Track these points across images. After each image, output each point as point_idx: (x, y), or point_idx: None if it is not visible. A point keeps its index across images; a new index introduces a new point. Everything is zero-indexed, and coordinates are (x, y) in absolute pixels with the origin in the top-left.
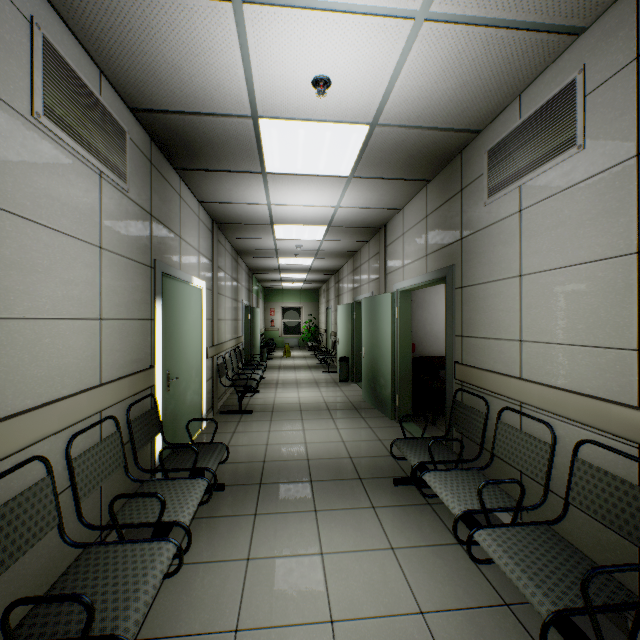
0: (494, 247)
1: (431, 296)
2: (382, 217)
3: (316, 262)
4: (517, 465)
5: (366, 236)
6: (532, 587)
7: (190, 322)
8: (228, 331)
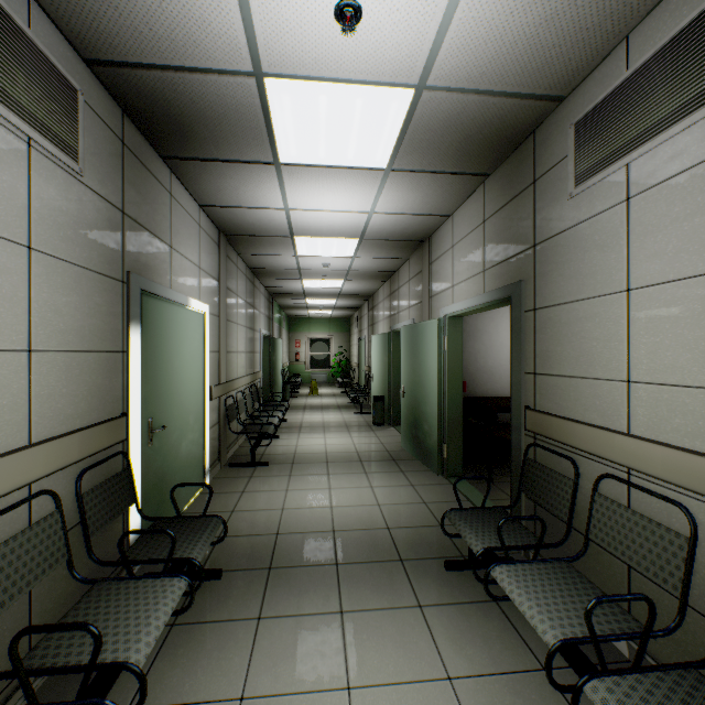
0: (585, 253)
1: (485, 323)
2: (426, 227)
3: (347, 285)
4: (629, 561)
5: (406, 252)
6: None
7: (186, 355)
8: (241, 366)
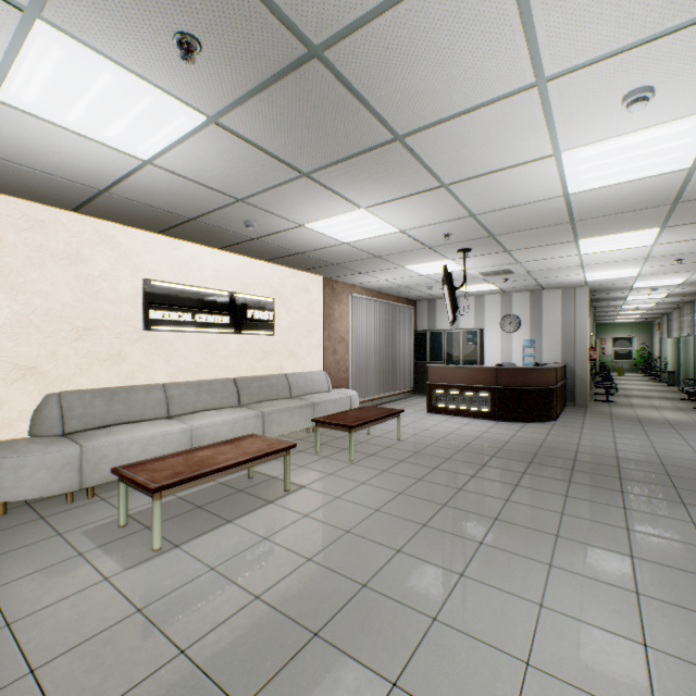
0: None
1: None
2: (688, 300)
3: (648, 311)
4: None
5: (682, 304)
6: (692, 391)
7: None
8: None
